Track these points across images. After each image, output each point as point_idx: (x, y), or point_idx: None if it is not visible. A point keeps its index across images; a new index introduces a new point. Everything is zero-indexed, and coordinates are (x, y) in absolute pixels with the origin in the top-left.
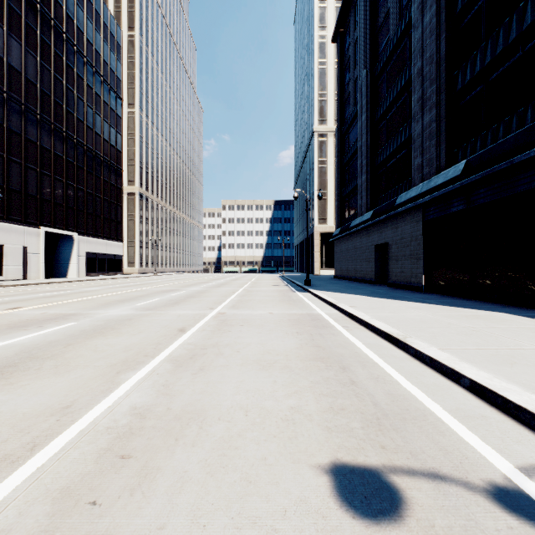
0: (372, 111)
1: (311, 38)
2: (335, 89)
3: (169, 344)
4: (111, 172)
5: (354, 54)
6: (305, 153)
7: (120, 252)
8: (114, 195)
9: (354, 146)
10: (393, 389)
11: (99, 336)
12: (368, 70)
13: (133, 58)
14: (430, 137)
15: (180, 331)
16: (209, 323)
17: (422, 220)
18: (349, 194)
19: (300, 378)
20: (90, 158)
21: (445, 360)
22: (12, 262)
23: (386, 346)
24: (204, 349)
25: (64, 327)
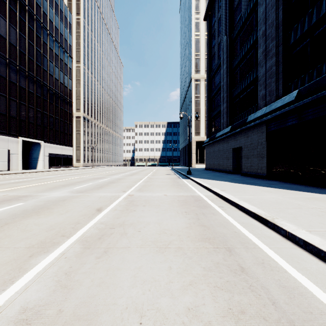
0: (230, 62)
1: (190, 20)
2: (205, 51)
3: (85, 224)
4: (65, 103)
5: (218, 27)
6: (186, 91)
7: (71, 153)
8: (67, 117)
9: (218, 86)
10: (283, 278)
11: (34, 215)
12: (227, 36)
13: (79, 33)
14: (271, 76)
15: (98, 211)
16: (120, 203)
17: (266, 131)
18: (214, 116)
19: (193, 263)
20: (51, 94)
21: (321, 245)
22: (0, 160)
23: (258, 225)
24: (112, 228)
25: (13, 207)
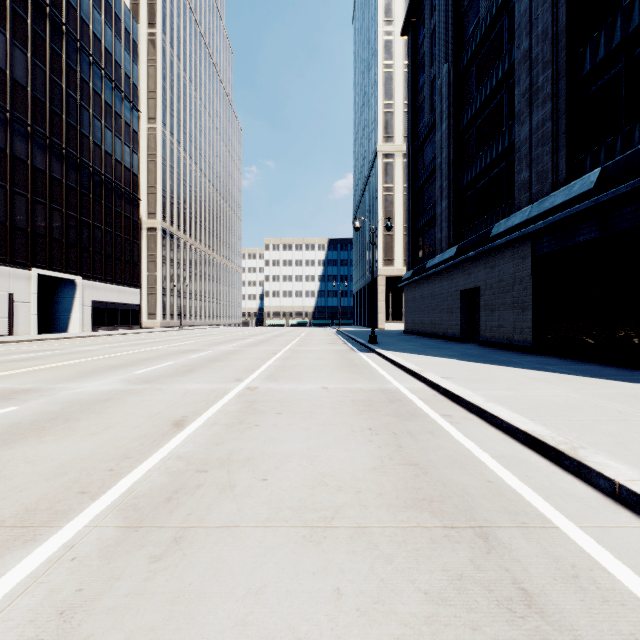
0: (456, 117)
1: (374, 36)
2: (404, 99)
3: (141, 459)
4: (125, 201)
5: (431, 48)
6: (366, 179)
7: (137, 300)
8: (130, 229)
9: (430, 165)
10: None
11: (30, 437)
12: (450, 64)
13: (154, 62)
14: (542, 142)
15: (175, 425)
16: (227, 407)
17: (531, 255)
18: (423, 227)
19: (396, 577)
20: (98, 183)
21: None
22: None
23: (538, 464)
24: (202, 471)
25: None
